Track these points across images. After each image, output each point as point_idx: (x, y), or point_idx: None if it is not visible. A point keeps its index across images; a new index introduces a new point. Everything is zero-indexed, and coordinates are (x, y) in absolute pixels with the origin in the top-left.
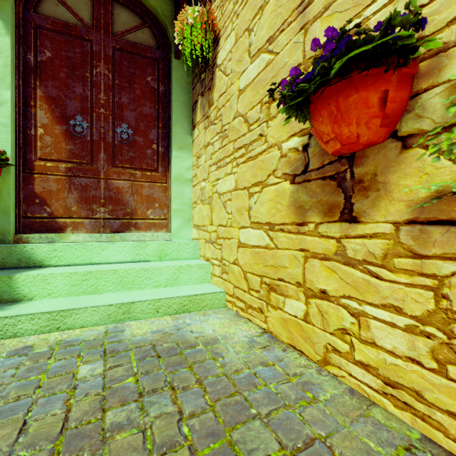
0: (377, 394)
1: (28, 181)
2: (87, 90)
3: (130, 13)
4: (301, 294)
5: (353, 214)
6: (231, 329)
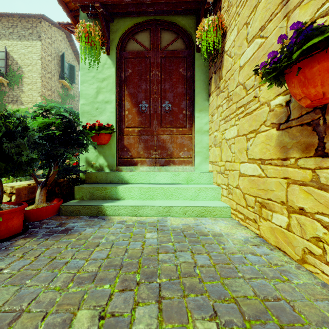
0: None
1: (121, 139)
2: (147, 85)
3: (169, 33)
4: (284, 210)
5: (325, 151)
6: (232, 231)
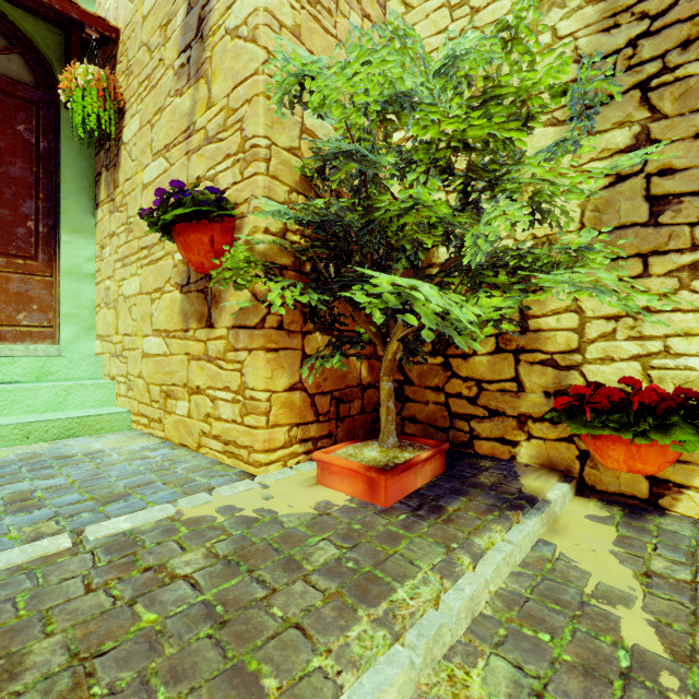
0: (222, 455)
1: None
2: None
3: None
4: (186, 394)
5: (212, 322)
6: (125, 443)
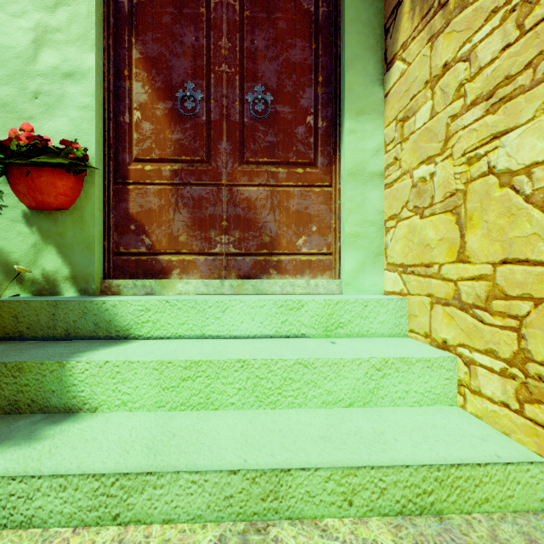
0: None
1: (121, 196)
2: (201, 36)
3: None
4: None
5: None
6: None
